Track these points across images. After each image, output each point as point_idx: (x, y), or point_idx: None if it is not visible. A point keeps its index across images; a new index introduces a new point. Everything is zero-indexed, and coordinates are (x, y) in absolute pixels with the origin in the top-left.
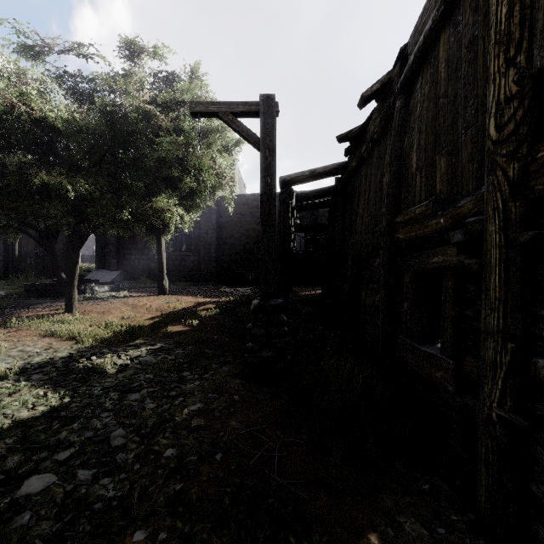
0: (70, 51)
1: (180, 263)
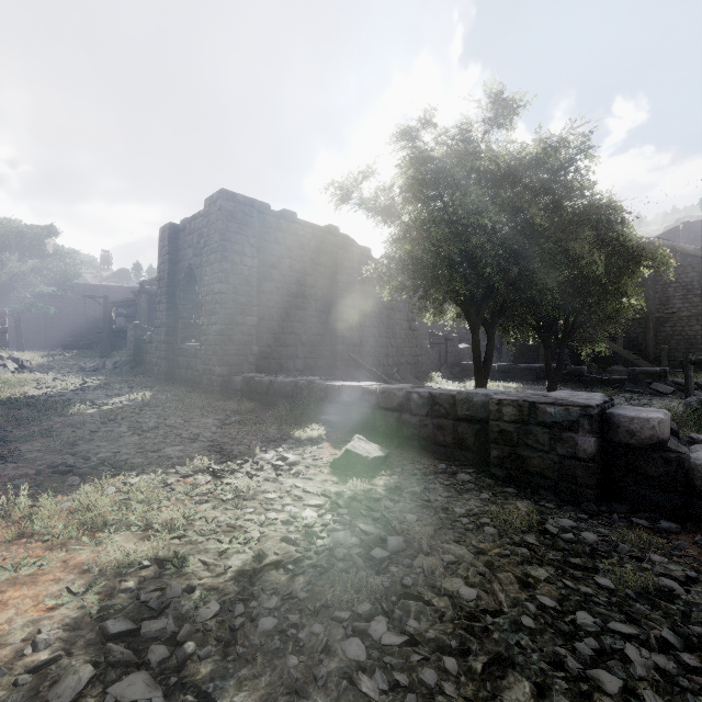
0: None
1: None
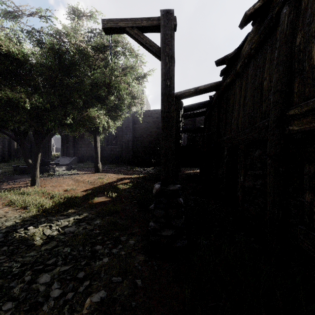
0: (35, 14)
1: (110, 152)
